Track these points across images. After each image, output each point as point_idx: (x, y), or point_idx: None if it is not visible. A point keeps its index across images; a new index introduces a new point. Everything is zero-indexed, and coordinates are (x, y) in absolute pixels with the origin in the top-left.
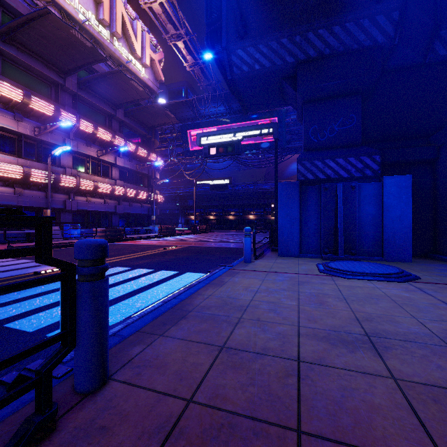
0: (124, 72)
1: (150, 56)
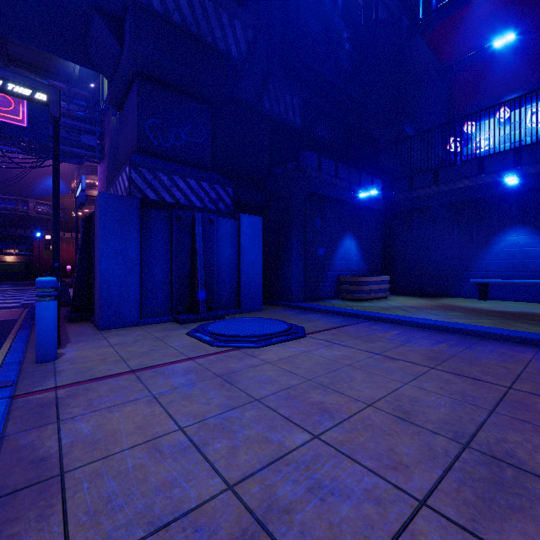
0: None
1: None
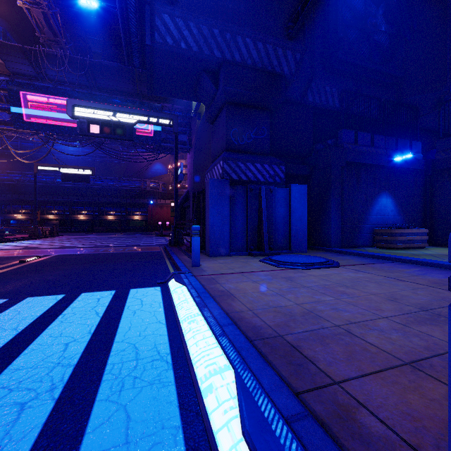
0: None
1: None
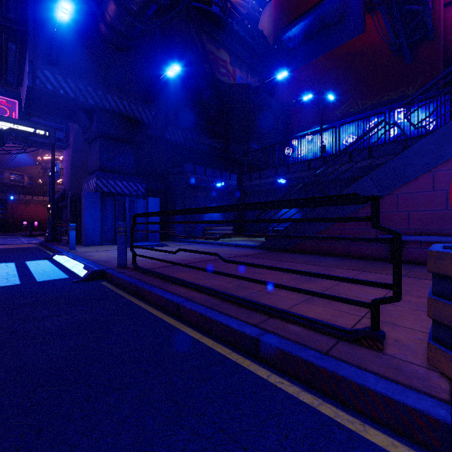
0: None
1: None
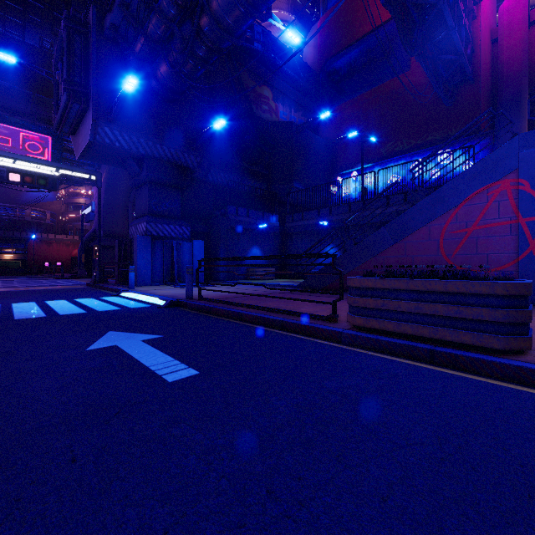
0: None
1: None
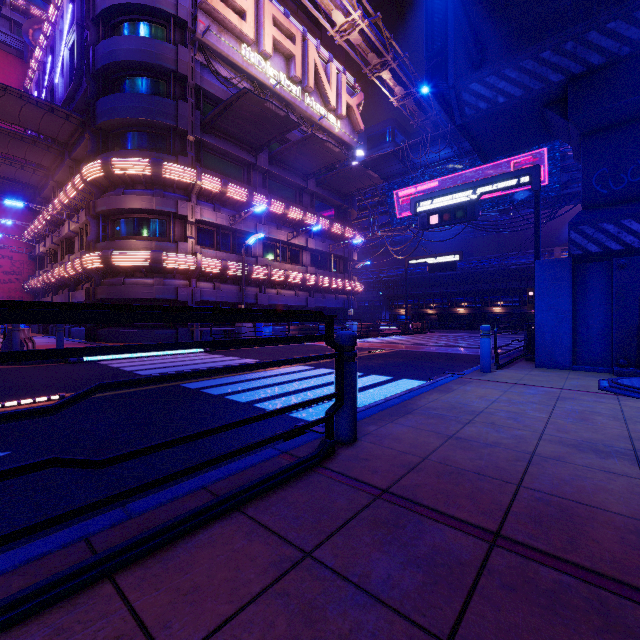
0: (316, 132)
1: (347, 103)
